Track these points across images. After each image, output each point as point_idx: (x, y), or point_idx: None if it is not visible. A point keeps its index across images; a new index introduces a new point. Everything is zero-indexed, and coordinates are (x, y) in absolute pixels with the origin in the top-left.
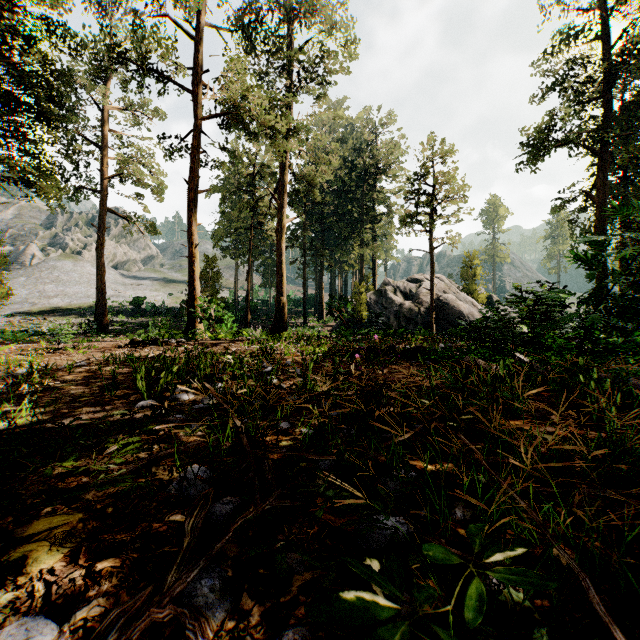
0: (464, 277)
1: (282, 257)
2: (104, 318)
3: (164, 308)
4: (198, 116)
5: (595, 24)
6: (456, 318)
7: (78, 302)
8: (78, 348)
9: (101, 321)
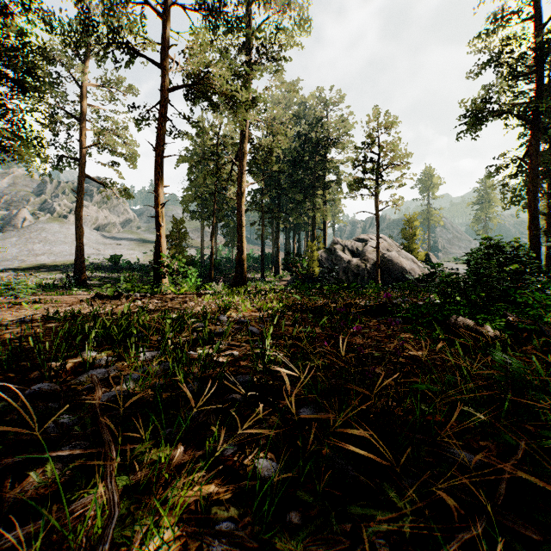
0: (405, 237)
1: (242, 218)
2: (82, 273)
3: (138, 265)
4: (164, 86)
5: (529, 4)
6: (399, 273)
7: (62, 259)
8: (39, 302)
9: (79, 276)
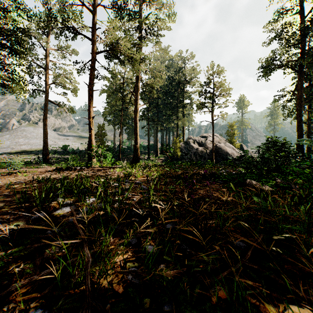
0: (228, 135)
1: (137, 124)
2: (47, 155)
3: (78, 150)
4: (93, 51)
5: (297, 5)
6: (225, 155)
7: (35, 147)
8: (25, 172)
9: (45, 157)
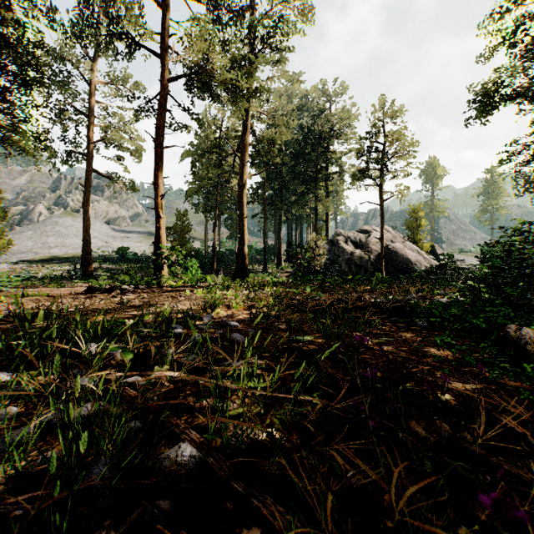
0: (409, 228)
1: (243, 209)
2: (89, 265)
3: (144, 257)
4: (164, 77)
5: None
6: (404, 265)
7: (73, 252)
8: (26, 296)
9: (86, 268)
